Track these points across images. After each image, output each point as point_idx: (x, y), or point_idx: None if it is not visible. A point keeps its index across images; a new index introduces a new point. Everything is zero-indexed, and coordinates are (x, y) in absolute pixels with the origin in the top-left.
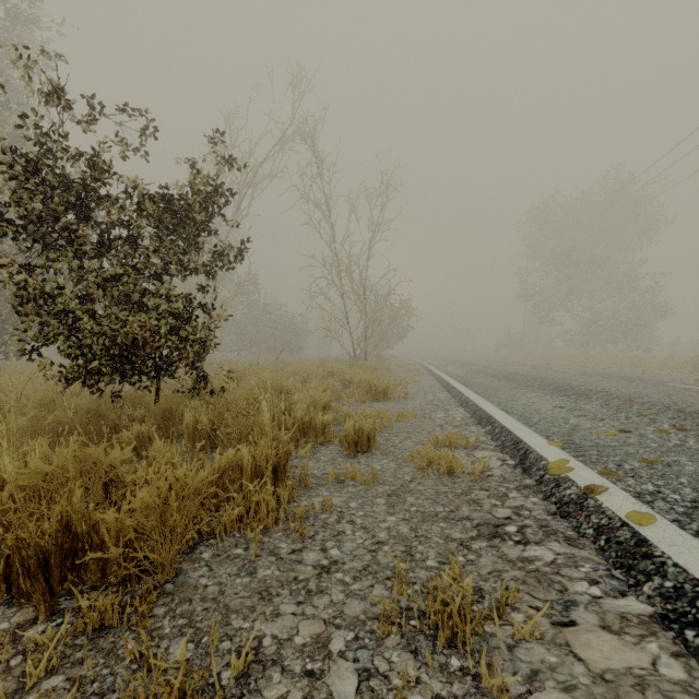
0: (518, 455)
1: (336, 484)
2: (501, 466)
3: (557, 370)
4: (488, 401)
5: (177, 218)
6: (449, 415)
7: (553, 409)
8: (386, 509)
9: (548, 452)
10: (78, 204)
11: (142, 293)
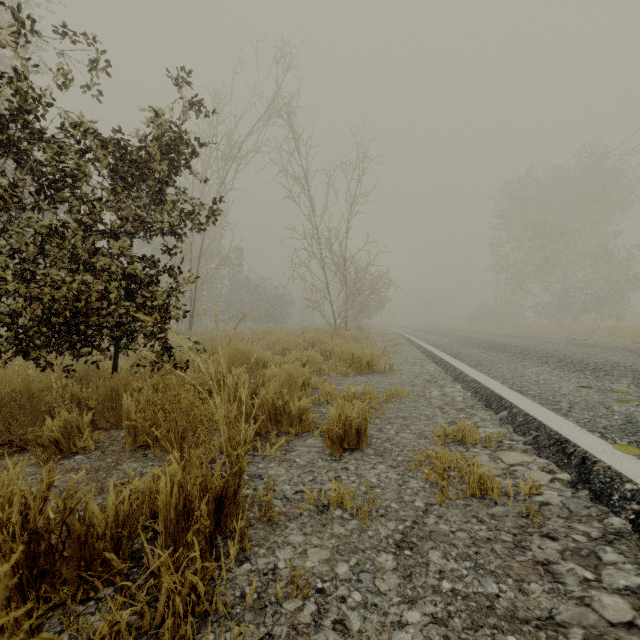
0: (571, 465)
1: (315, 515)
2: (553, 483)
3: (544, 340)
4: (489, 376)
5: (134, 168)
6: (446, 393)
7: (576, 388)
8: (398, 585)
9: (626, 466)
10: (3, 141)
11: (94, 253)
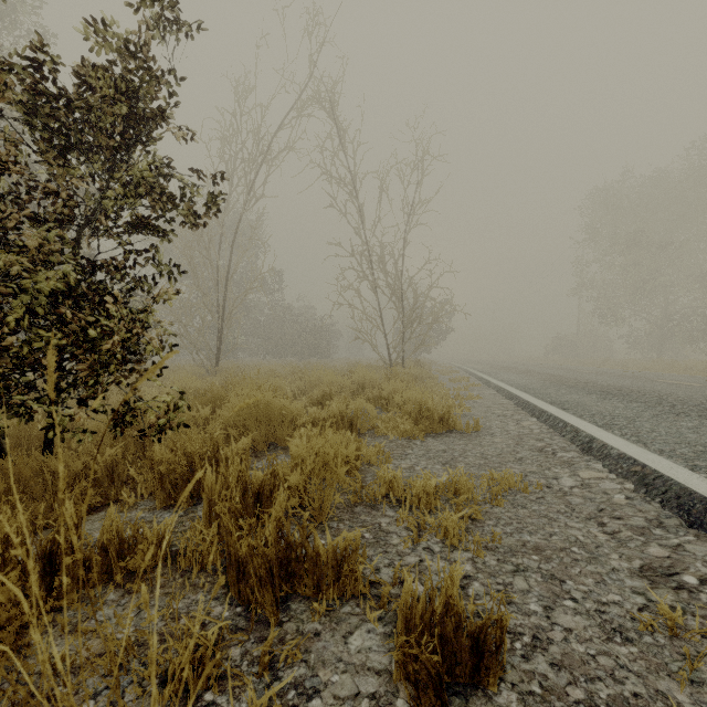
0: None
1: None
2: None
3: (669, 382)
4: (652, 451)
5: (71, 110)
6: (585, 481)
7: None
8: None
9: None
10: None
11: (3, 249)
